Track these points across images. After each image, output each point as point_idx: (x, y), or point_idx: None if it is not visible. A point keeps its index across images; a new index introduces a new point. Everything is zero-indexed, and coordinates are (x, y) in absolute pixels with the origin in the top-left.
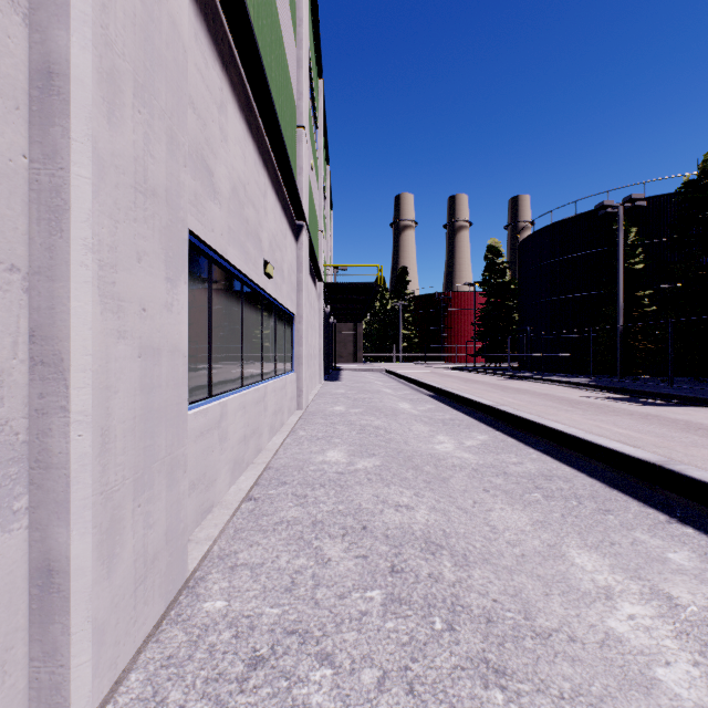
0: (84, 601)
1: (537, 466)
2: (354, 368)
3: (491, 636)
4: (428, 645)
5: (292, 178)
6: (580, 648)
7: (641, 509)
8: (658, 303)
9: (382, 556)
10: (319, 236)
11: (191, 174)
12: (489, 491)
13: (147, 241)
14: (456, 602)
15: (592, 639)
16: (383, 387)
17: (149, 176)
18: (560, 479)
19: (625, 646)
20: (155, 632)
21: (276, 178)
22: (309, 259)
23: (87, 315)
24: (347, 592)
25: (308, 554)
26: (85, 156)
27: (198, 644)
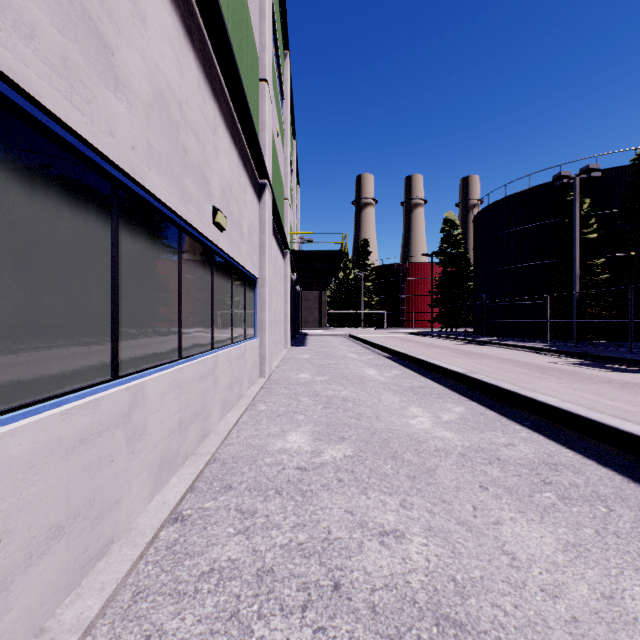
0: None
1: (532, 449)
2: (319, 333)
3: None
4: None
5: (251, 124)
6: None
7: None
8: (610, 271)
9: None
10: (285, 204)
11: (53, 19)
12: (488, 489)
13: None
14: None
15: None
16: (348, 352)
17: None
18: (567, 469)
19: None
20: None
21: (231, 120)
22: (274, 224)
23: None
24: None
25: None
26: None
27: None
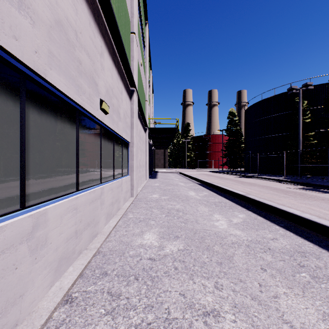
0: None
1: (288, 241)
2: (164, 171)
3: None
4: None
5: (124, 54)
6: None
7: None
8: (317, 139)
9: None
10: (145, 103)
11: None
12: (266, 270)
13: None
14: None
15: None
16: (179, 182)
17: None
18: (312, 256)
19: None
20: None
21: (112, 51)
22: (139, 113)
23: None
24: None
25: None
26: None
27: None
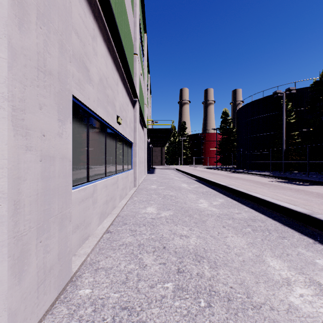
0: (2, 299)
1: (248, 214)
2: (161, 168)
3: (230, 309)
4: (197, 316)
5: (131, 77)
6: (276, 314)
7: (300, 236)
8: (301, 138)
9: (173, 263)
10: (144, 106)
11: (76, 69)
12: (225, 227)
13: (46, 98)
14: (211, 289)
15: (282, 308)
16: (174, 176)
17: (47, 63)
18: (259, 221)
19: (300, 312)
20: (51, 308)
21: (123, 77)
22: (139, 117)
23: (4, 137)
24: (155, 284)
25: (135, 262)
26: (3, 46)
27: (73, 315)
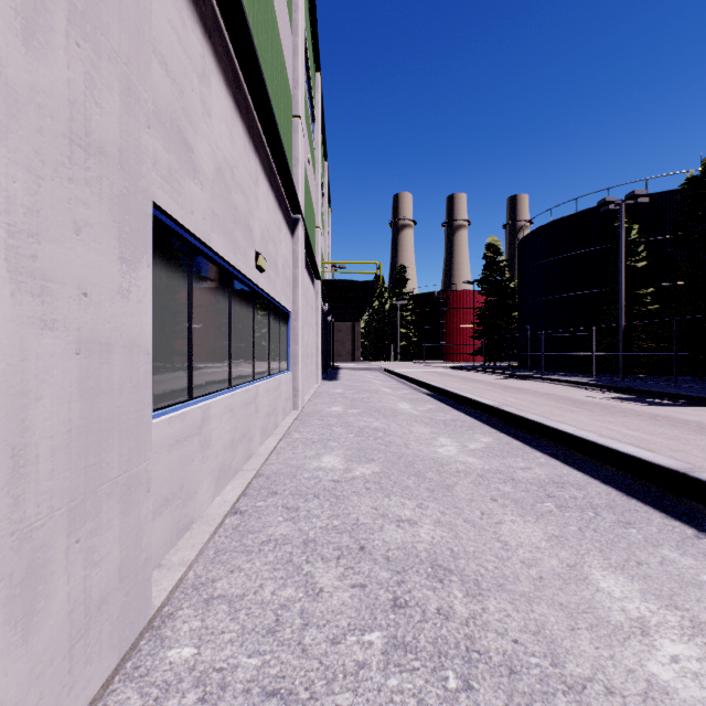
0: None
1: (546, 471)
2: (352, 367)
3: (516, 695)
4: None
5: (287, 167)
6: (620, 704)
7: (664, 521)
8: (660, 301)
9: (382, 586)
10: (316, 232)
11: (164, 145)
12: (497, 500)
13: (90, 209)
14: (471, 647)
15: (633, 690)
16: (382, 387)
17: (94, 128)
18: (572, 486)
19: (673, 700)
20: (103, 693)
21: (269, 166)
22: (306, 255)
23: None
24: (342, 634)
25: (296, 583)
26: None
27: None
